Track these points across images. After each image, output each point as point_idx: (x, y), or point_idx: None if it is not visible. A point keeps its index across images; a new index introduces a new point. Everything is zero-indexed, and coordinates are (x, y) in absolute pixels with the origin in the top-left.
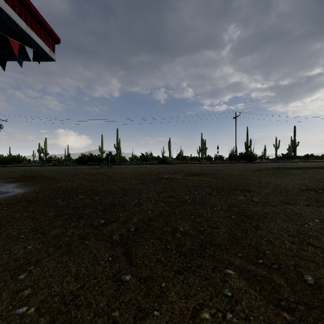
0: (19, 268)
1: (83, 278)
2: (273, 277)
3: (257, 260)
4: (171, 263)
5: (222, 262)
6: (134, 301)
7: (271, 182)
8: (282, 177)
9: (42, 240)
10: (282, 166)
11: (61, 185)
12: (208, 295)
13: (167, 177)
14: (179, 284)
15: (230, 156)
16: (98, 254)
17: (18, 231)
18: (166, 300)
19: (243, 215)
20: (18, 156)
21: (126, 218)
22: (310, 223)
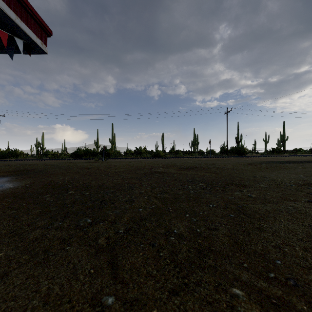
0: None
1: (54, 302)
2: (292, 299)
3: (268, 273)
4: (164, 278)
5: (226, 277)
6: None
7: (266, 176)
8: (276, 171)
9: (17, 245)
10: (273, 160)
11: (53, 179)
12: None
13: (161, 171)
14: (174, 311)
15: (221, 150)
16: (78, 264)
17: None
18: None
19: (242, 213)
20: (16, 150)
21: (116, 217)
22: None
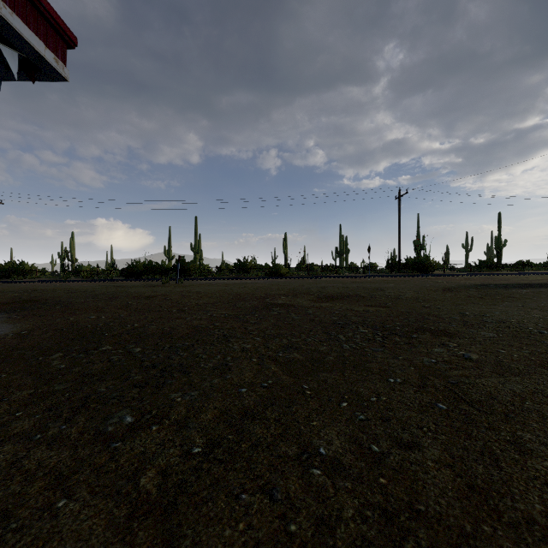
0: None
1: None
2: None
3: None
4: None
5: None
6: None
7: (486, 314)
8: (501, 303)
9: None
10: (488, 282)
11: (77, 320)
12: None
13: (283, 303)
14: None
15: (389, 264)
16: None
17: None
18: None
19: (463, 400)
20: (23, 264)
21: (188, 411)
22: None
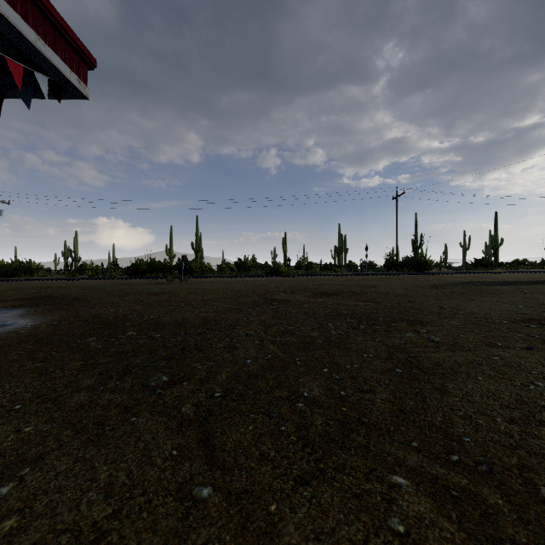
0: (2, 471)
1: (120, 494)
2: (482, 490)
3: (449, 455)
4: (287, 462)
5: (383, 461)
6: (216, 544)
7: (461, 307)
8: (479, 298)
9: (52, 415)
10: (476, 280)
11: (98, 313)
12: (359, 531)
13: (281, 298)
14: (303, 506)
15: (387, 263)
16: (152, 443)
17: (11, 398)
18: (279, 542)
19: (415, 367)
20: (30, 263)
21: (208, 374)
22: (538, 383)
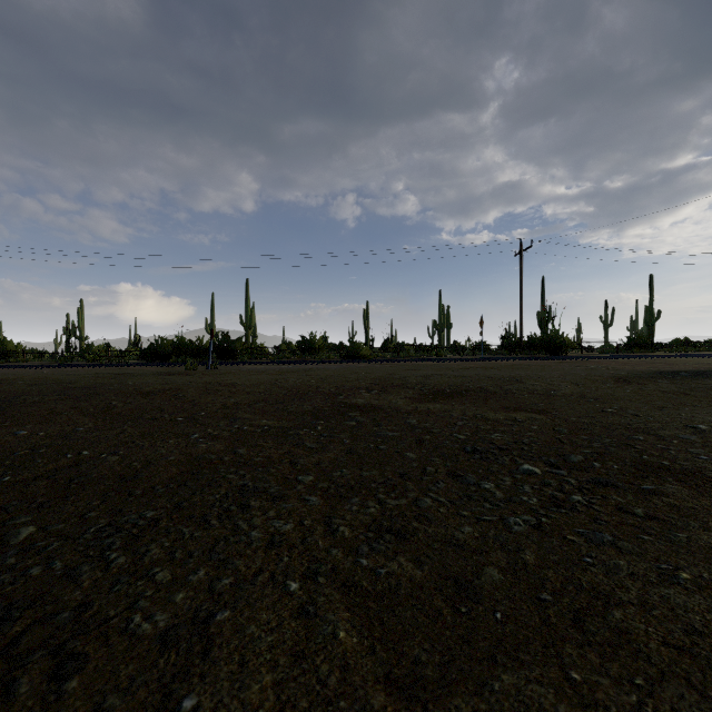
0: None
1: None
2: None
3: None
4: None
5: None
6: None
7: None
8: None
9: None
10: (667, 368)
11: None
12: None
13: (365, 403)
14: None
15: (507, 343)
16: None
17: None
18: None
19: None
20: (4, 343)
21: None
22: None
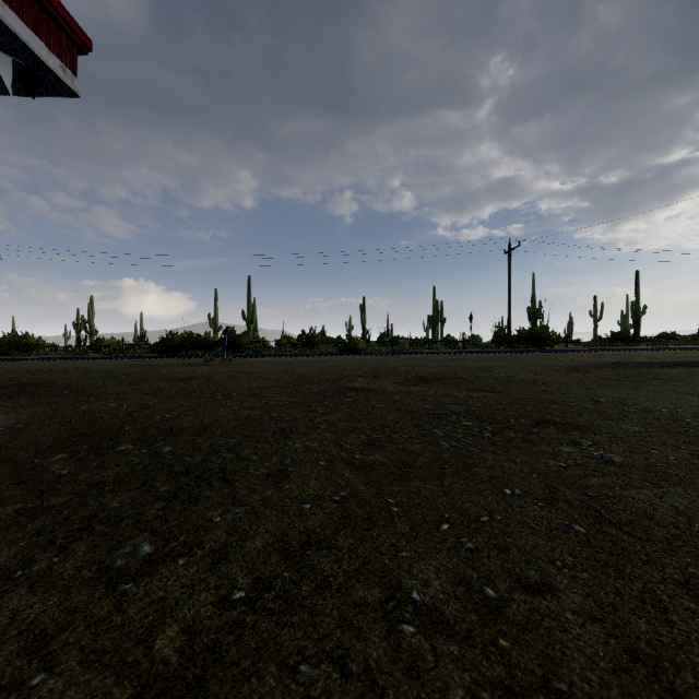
0: None
1: None
2: None
3: None
4: None
5: None
6: None
7: (627, 401)
8: (644, 387)
9: None
10: (625, 360)
11: (90, 409)
12: None
13: (360, 387)
14: None
15: (496, 337)
16: None
17: None
18: None
19: (607, 521)
20: (27, 337)
21: (230, 536)
22: None
